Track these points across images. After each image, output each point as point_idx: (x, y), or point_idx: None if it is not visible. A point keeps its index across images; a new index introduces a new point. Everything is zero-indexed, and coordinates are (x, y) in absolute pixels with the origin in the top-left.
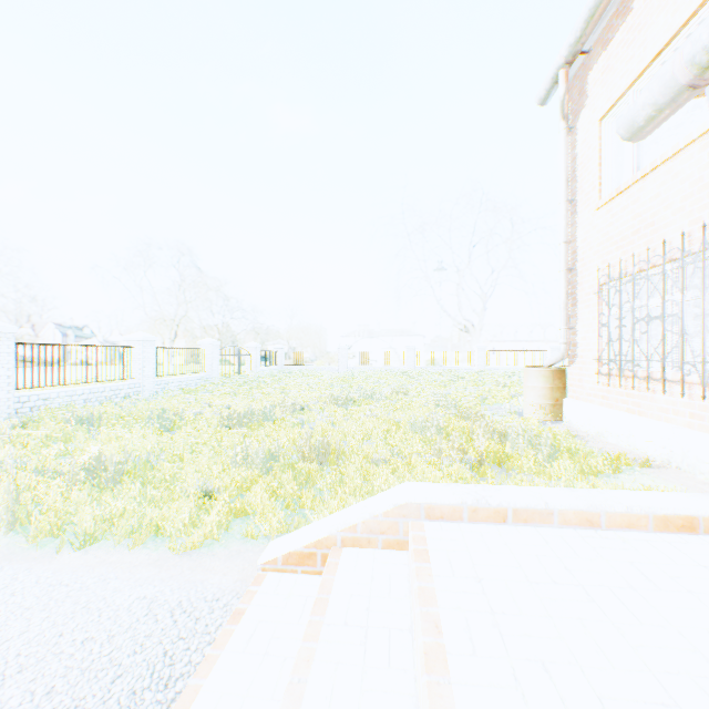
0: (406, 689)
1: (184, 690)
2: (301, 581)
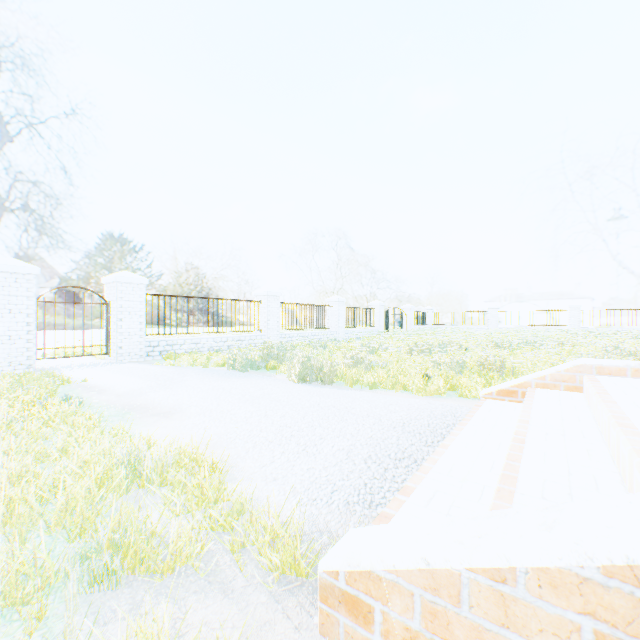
0: (585, 413)
1: (466, 414)
2: (509, 403)
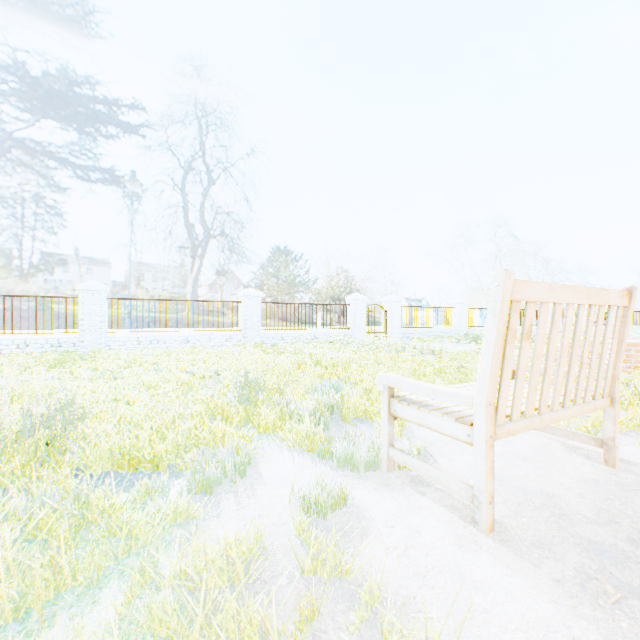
0: None
1: None
2: None
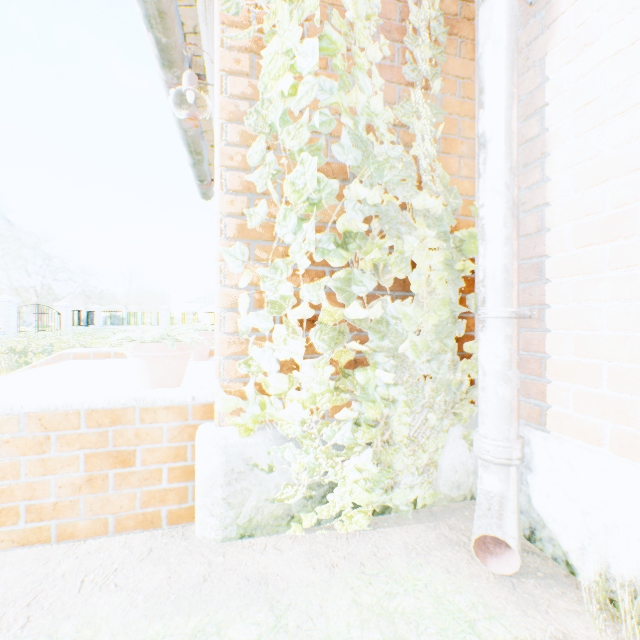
0: None
1: None
2: None
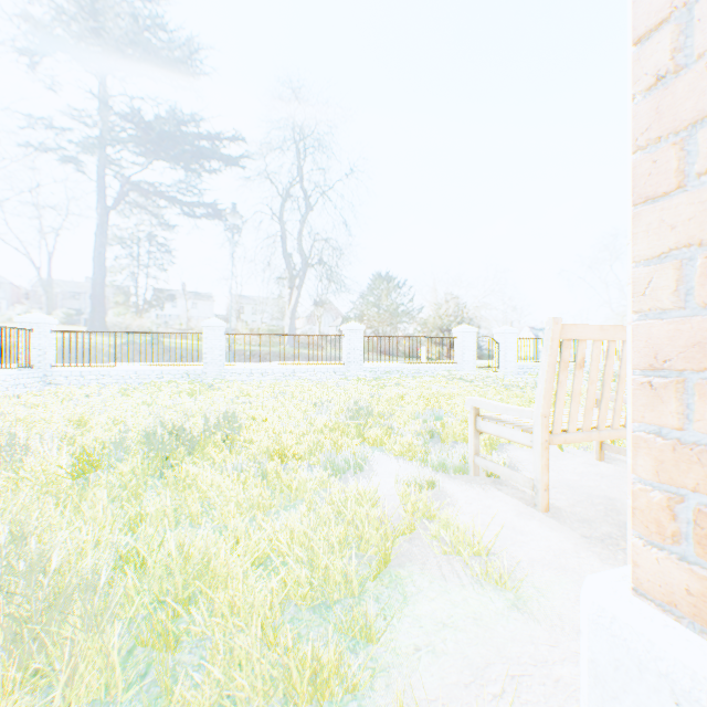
0: None
1: None
2: None
